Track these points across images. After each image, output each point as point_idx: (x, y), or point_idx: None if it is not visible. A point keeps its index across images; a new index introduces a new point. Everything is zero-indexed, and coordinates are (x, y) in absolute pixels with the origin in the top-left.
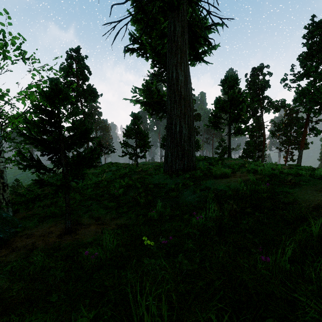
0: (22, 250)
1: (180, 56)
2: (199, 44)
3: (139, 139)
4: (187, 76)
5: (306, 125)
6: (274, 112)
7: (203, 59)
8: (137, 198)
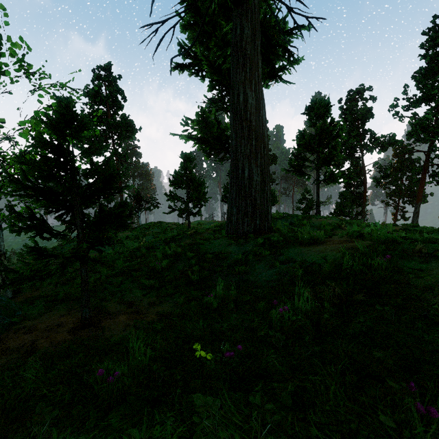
0: (16, 354)
1: (249, 70)
2: (276, 55)
3: (191, 189)
4: (260, 98)
5: (425, 170)
6: (380, 152)
7: (280, 77)
8: (187, 274)
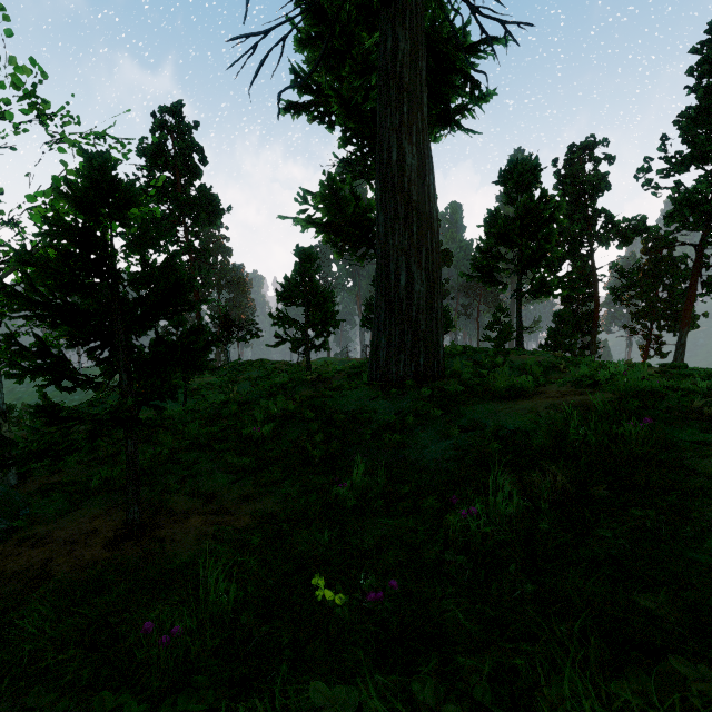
0: (15, 583)
1: (408, 110)
2: (452, 86)
3: (312, 306)
4: (426, 156)
5: (696, 274)
6: (621, 245)
7: (458, 123)
8: (305, 447)
